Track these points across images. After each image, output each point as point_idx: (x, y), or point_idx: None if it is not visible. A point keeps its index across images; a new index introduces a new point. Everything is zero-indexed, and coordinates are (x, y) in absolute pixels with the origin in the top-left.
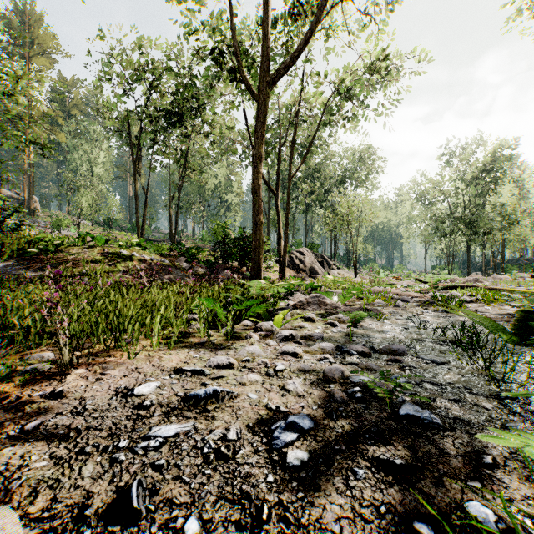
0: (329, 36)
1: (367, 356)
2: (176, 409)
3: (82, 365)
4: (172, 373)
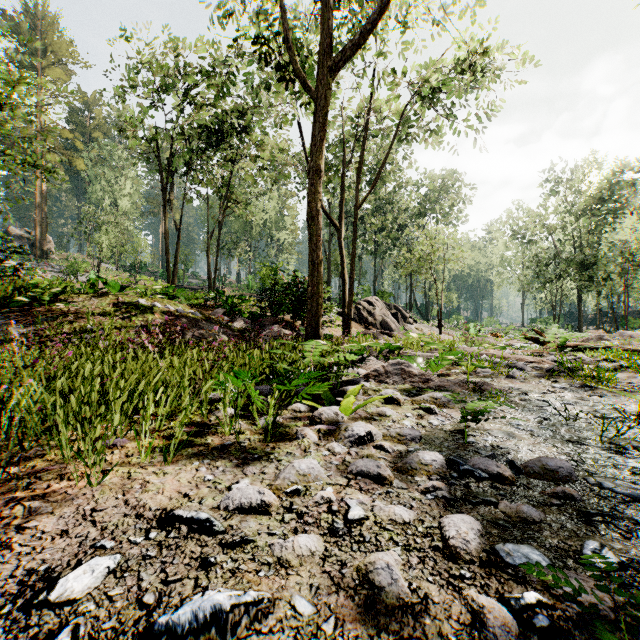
0: (406, 26)
1: (508, 483)
2: None
3: None
4: (153, 525)
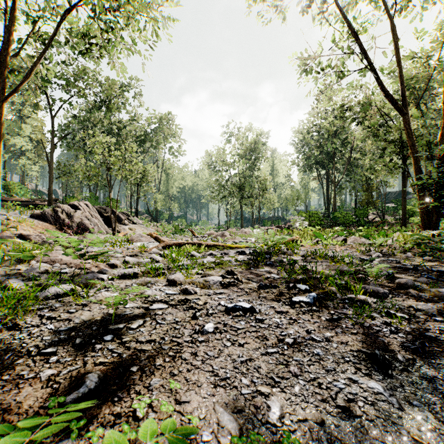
0: None
1: None
2: None
3: None
4: None
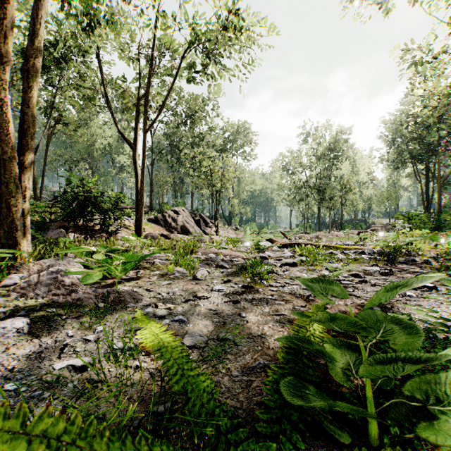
0: None
1: None
2: None
3: None
4: None
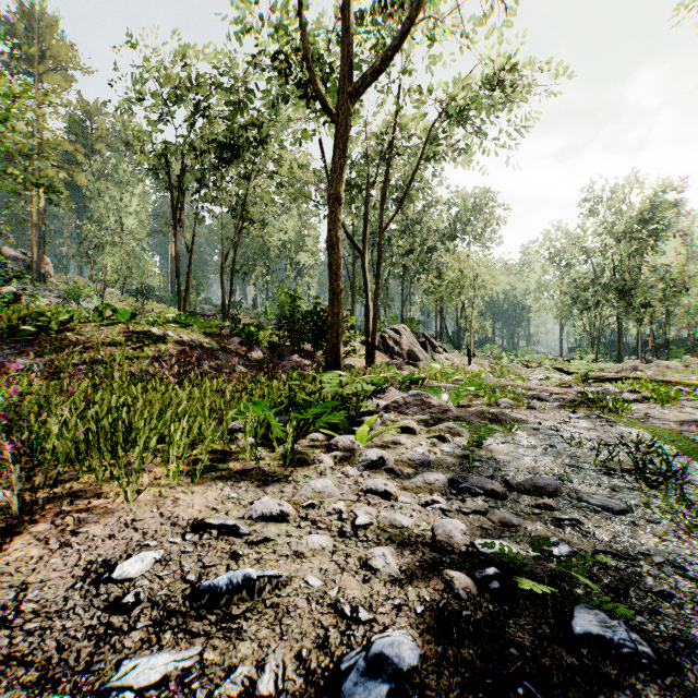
0: (434, 39)
1: (499, 498)
2: (176, 614)
3: (48, 514)
4: (188, 530)
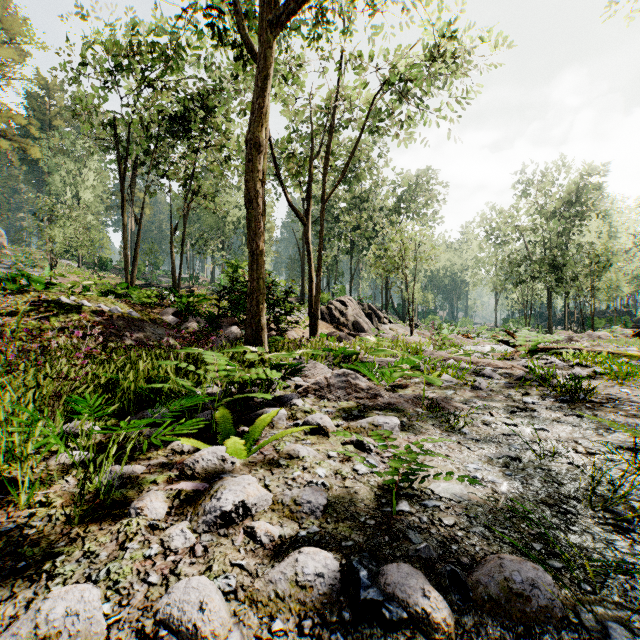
0: (376, 12)
1: (440, 638)
2: None
3: None
4: None
